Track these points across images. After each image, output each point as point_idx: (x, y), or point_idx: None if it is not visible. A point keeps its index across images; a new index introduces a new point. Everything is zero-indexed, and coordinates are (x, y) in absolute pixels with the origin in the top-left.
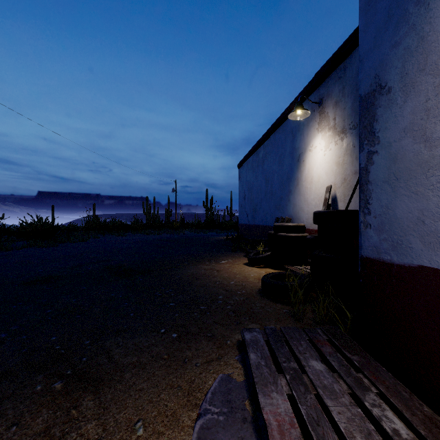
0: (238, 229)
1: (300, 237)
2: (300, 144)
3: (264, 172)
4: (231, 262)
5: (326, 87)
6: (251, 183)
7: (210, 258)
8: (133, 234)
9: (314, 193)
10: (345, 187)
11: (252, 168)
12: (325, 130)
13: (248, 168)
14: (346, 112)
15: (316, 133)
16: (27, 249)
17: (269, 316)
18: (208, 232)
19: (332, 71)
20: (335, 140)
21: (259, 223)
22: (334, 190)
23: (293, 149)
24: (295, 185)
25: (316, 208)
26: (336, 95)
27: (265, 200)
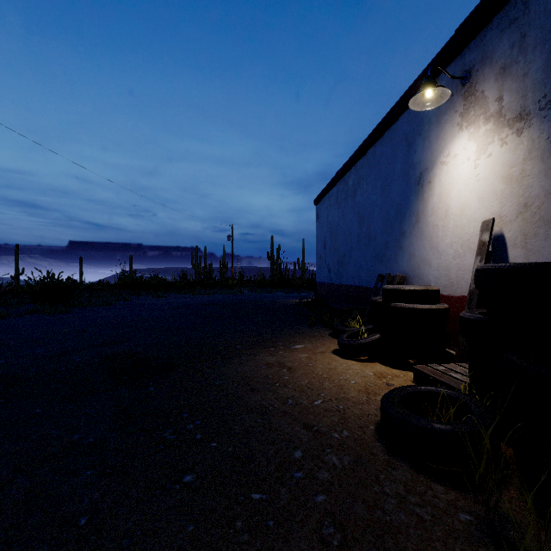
0: (315, 289)
1: (436, 311)
2: (423, 156)
3: (356, 207)
4: (310, 347)
5: (479, 47)
6: (336, 224)
7: (276, 338)
8: (177, 294)
9: (452, 234)
10: (527, 220)
11: (337, 202)
12: (477, 122)
13: (330, 204)
14: (530, 79)
15: (457, 132)
16: (26, 318)
17: (433, 549)
18: (274, 292)
19: (495, 13)
20: (500, 137)
21: (348, 283)
22: (499, 227)
23: (408, 166)
24: (412, 224)
25: (457, 260)
26: (504, 54)
27: (358, 248)
